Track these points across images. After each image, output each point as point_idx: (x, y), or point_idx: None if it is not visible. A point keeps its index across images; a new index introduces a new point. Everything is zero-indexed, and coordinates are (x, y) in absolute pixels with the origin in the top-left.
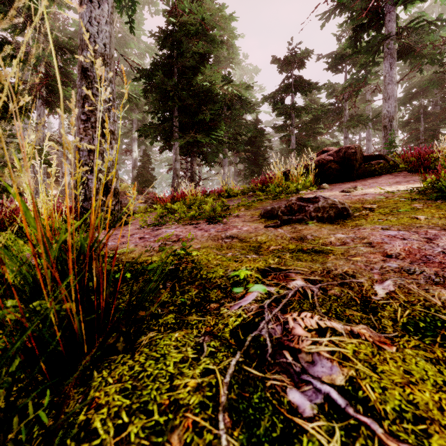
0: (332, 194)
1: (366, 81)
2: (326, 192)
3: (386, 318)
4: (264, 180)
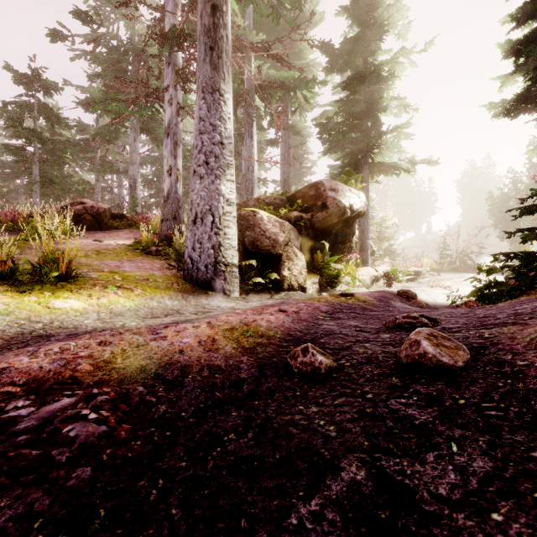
0: (89, 241)
1: (117, 136)
2: (84, 239)
3: (106, 271)
4: (11, 216)
